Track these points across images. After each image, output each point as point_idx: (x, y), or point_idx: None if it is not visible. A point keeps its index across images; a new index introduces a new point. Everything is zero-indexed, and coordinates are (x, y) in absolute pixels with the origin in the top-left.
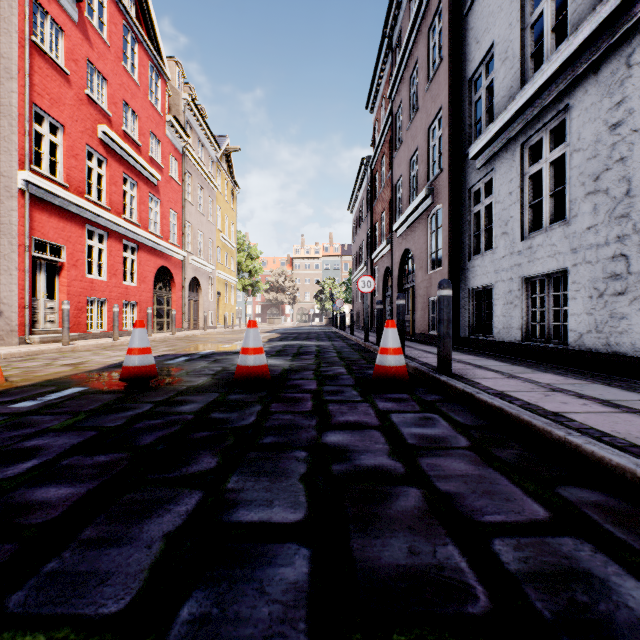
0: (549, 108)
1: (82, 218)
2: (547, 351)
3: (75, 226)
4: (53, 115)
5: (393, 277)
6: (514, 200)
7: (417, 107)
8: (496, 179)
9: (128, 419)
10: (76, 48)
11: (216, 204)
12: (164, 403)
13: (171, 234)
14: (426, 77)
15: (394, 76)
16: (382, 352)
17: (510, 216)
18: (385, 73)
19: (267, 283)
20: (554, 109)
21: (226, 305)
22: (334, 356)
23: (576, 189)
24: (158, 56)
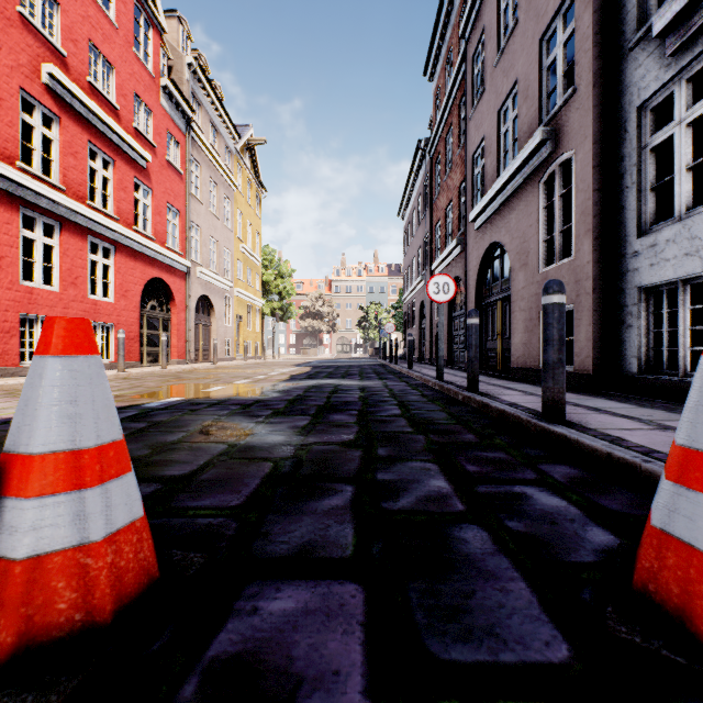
0: None
1: (11, 196)
2: None
3: None
4: None
5: (467, 288)
6: None
7: (516, 18)
8: None
9: None
10: None
11: (235, 207)
12: None
13: (169, 237)
14: None
15: None
16: None
17: None
18: (453, 15)
19: (301, 307)
20: None
21: (249, 332)
22: (397, 415)
23: None
24: None
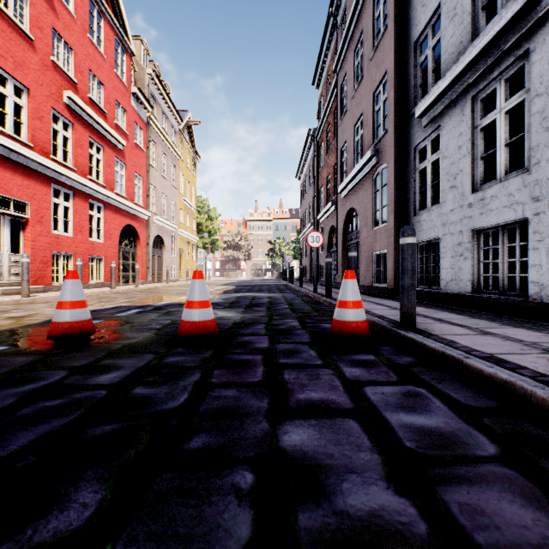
0: (505, 56)
1: (47, 177)
2: (503, 303)
3: (40, 184)
4: (17, 77)
5: (338, 234)
6: (464, 153)
7: (362, 76)
8: (444, 135)
9: (18, 398)
10: (41, 16)
11: (179, 170)
12: (83, 370)
13: (136, 196)
14: (371, 46)
15: (339, 50)
16: (341, 305)
17: (459, 170)
18: (330, 51)
19: (225, 242)
20: (511, 56)
21: (188, 261)
22: (286, 308)
23: (538, 135)
24: (123, 33)
